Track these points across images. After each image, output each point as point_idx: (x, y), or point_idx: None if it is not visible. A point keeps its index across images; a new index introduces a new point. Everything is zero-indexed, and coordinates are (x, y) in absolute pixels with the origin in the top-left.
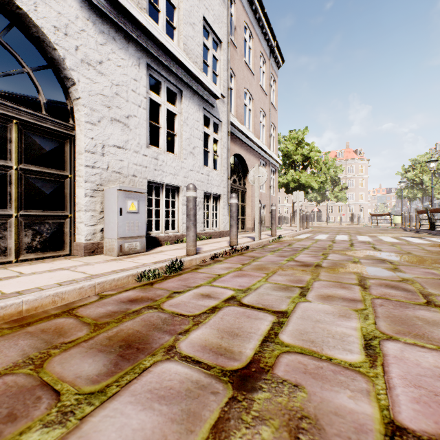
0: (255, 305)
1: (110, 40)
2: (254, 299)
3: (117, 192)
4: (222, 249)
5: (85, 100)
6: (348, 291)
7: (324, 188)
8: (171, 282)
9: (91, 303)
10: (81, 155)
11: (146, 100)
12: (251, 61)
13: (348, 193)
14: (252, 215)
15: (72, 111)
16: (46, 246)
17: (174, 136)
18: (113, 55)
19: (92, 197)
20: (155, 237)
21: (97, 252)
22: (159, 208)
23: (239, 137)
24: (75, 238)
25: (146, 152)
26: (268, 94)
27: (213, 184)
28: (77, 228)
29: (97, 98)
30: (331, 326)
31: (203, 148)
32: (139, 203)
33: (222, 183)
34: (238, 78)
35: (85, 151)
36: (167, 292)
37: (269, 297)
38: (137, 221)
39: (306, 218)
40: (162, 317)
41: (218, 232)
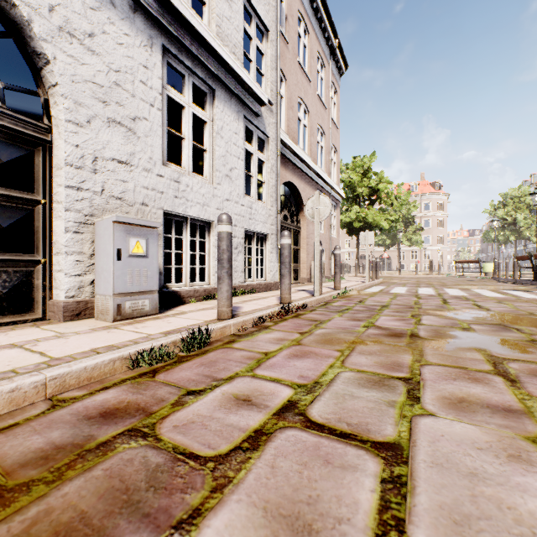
0: (335, 426)
1: (106, 4)
2: (331, 409)
3: (112, 225)
4: (270, 310)
5: (66, 88)
6: (488, 389)
7: (395, 228)
8: (187, 368)
9: (26, 421)
10: (60, 171)
11: (161, 98)
12: (306, 63)
13: (423, 235)
14: (308, 262)
15: (47, 104)
16: (2, 307)
17: (203, 153)
18: (110, 26)
19: (77, 233)
20: (176, 292)
21: (86, 315)
22: (182, 251)
23: (291, 159)
24: (51, 294)
25: (161, 172)
26: (328, 107)
27: (257, 220)
28: (54, 279)
29: (86, 87)
30: (508, 492)
31: (243, 171)
32: (148, 243)
33: (269, 218)
34: (290, 82)
35: (66, 164)
36: (175, 392)
37: (355, 403)
38: (146, 269)
39: (375, 266)
40: (151, 463)
41: (264, 283)
